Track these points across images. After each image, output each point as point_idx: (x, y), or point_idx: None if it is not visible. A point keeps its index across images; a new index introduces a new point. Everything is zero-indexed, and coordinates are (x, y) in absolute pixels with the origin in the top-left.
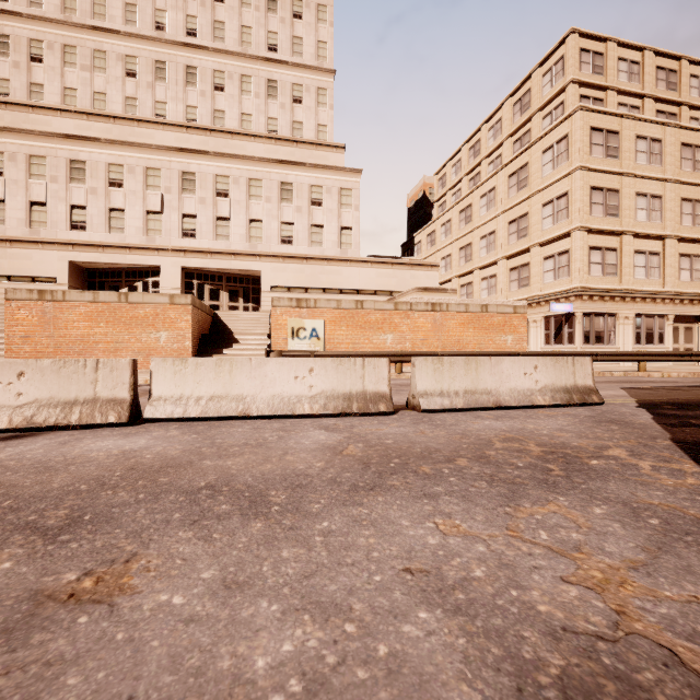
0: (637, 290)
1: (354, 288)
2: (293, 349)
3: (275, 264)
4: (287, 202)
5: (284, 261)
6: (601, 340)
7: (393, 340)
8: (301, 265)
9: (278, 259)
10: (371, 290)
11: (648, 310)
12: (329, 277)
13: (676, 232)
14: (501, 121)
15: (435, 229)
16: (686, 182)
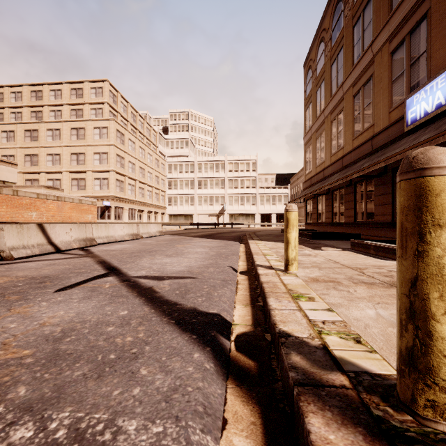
0: (129, 199)
1: None
2: None
3: None
4: None
5: None
6: (119, 218)
7: (36, 216)
8: None
9: None
10: None
11: (132, 207)
12: None
13: (138, 178)
14: (61, 92)
15: None
16: (141, 161)
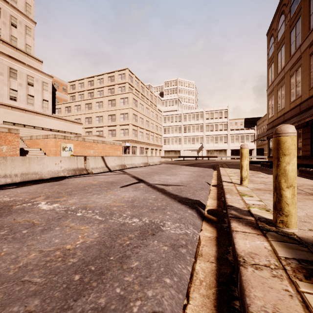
0: (140, 141)
1: (49, 128)
2: (63, 155)
3: (6, 109)
4: (13, 79)
5: (12, 109)
6: (134, 153)
7: (93, 152)
8: (22, 113)
9: (8, 107)
10: (56, 130)
11: (141, 146)
12: (37, 121)
13: (145, 128)
14: (103, 79)
15: (71, 106)
16: (147, 116)
